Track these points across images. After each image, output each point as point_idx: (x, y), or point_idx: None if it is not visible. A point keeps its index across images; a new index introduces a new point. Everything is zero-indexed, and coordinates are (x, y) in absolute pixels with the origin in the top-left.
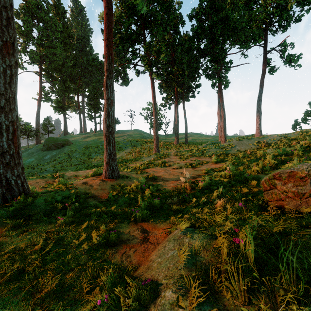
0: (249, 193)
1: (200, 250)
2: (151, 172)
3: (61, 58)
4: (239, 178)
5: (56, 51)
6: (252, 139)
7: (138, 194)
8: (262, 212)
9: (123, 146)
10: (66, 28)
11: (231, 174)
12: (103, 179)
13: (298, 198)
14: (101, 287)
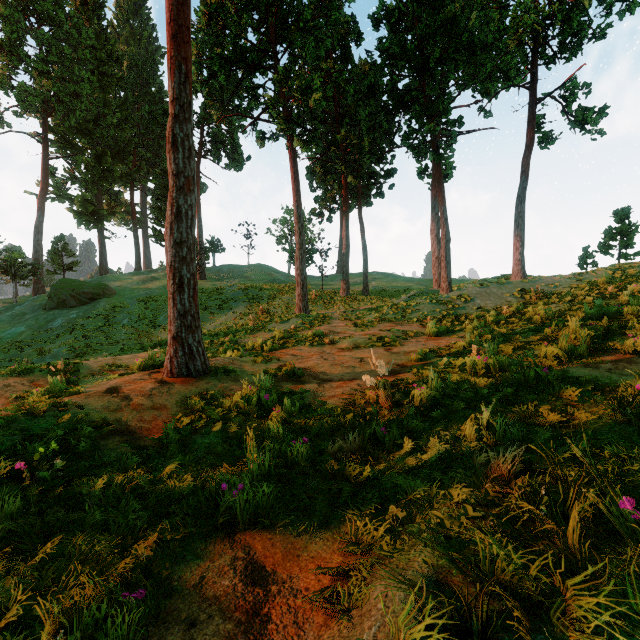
0: (567, 423)
1: None
2: (289, 358)
3: (93, 106)
4: (519, 377)
5: (79, 89)
6: (510, 284)
7: (252, 420)
8: None
9: (230, 298)
10: (104, 40)
11: (491, 364)
12: (165, 379)
13: None
14: None
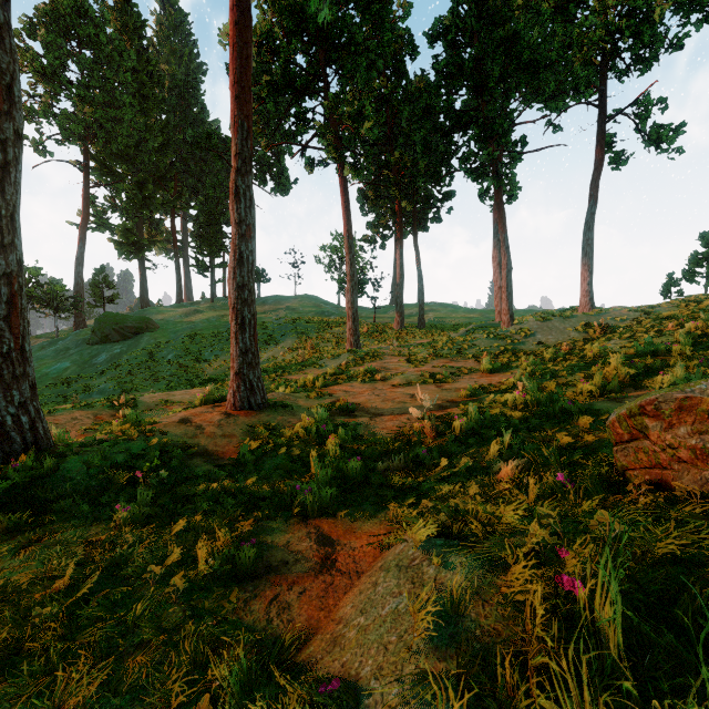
0: (575, 445)
1: (468, 601)
2: (341, 394)
3: (135, 131)
4: (548, 410)
5: (121, 114)
6: (574, 318)
7: (311, 446)
8: (615, 496)
9: (277, 332)
10: (145, 61)
11: (529, 399)
12: (229, 411)
13: (705, 463)
14: (214, 695)
